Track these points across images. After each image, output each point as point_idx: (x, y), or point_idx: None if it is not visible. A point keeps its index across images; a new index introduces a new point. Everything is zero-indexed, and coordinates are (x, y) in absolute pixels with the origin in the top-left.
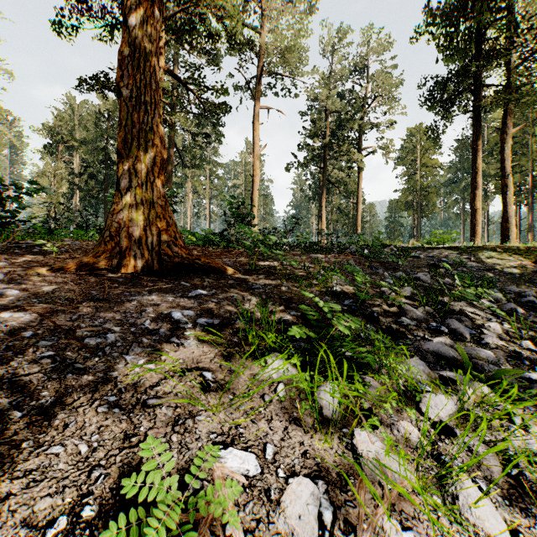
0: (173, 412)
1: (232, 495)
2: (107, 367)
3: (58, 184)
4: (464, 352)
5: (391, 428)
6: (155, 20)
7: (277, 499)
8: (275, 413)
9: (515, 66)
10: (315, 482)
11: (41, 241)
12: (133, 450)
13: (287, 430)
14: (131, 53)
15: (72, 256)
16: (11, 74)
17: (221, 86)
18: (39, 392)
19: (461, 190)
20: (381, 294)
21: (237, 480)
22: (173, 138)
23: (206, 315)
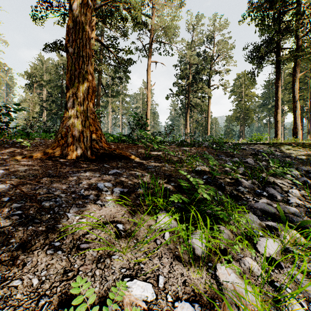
0: (97, 253)
1: None
2: (55, 221)
3: (33, 106)
4: (280, 209)
5: (239, 262)
6: (89, 6)
7: None
8: (164, 252)
9: (302, 36)
10: (192, 305)
11: (20, 139)
12: (69, 282)
13: (172, 265)
14: (74, 26)
15: (39, 149)
16: (6, 42)
17: (128, 48)
18: (9, 239)
19: (268, 110)
20: (225, 171)
21: (139, 304)
22: (100, 79)
23: (119, 185)
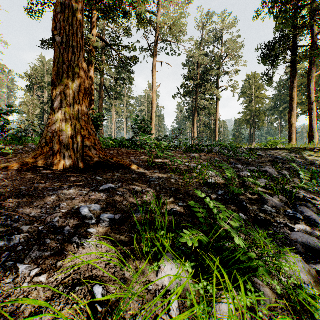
0: None
1: None
2: None
3: (33, 109)
4: None
5: None
6: None
7: None
8: None
9: None
10: None
11: (1, 146)
12: None
13: None
14: (62, 10)
15: (23, 156)
16: (6, 43)
17: (131, 46)
18: None
19: (279, 113)
20: (243, 184)
21: None
22: (103, 81)
23: (110, 208)
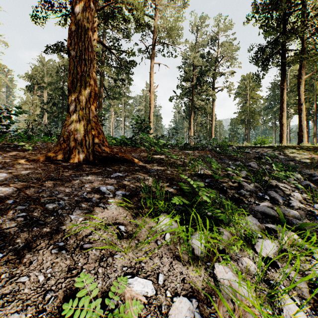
0: (99, 252)
1: (136, 311)
2: (59, 222)
3: (34, 109)
4: (280, 212)
5: (237, 262)
6: (91, 9)
7: (166, 312)
8: (164, 252)
9: (307, 38)
10: (190, 300)
11: (22, 143)
12: (73, 279)
13: (172, 264)
14: (76, 29)
15: (41, 152)
16: (6, 43)
17: (131, 50)
18: (15, 240)
19: (274, 112)
20: (227, 175)
21: (140, 299)
22: (102, 81)
23: (121, 188)
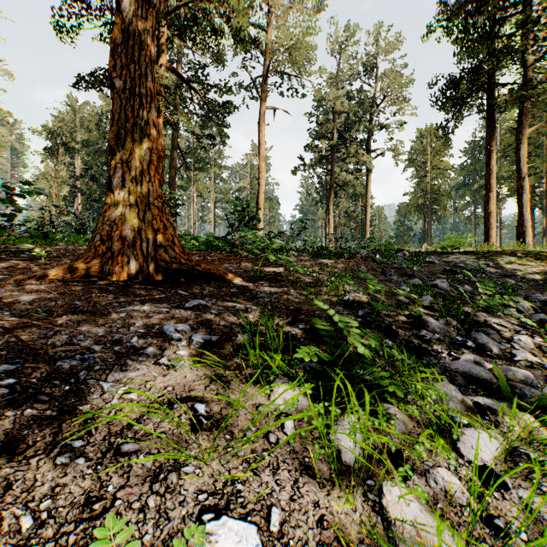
0: (153, 462)
1: None
2: (79, 398)
3: (58, 187)
4: (499, 373)
5: (426, 477)
6: (151, 5)
7: None
8: (282, 459)
9: (534, 61)
10: None
11: (28, 245)
12: (94, 524)
13: (297, 484)
14: (124, 41)
15: (62, 262)
16: (11, 74)
17: (225, 83)
18: None
19: (473, 193)
20: (397, 303)
21: None
22: (176, 139)
23: (204, 329)
